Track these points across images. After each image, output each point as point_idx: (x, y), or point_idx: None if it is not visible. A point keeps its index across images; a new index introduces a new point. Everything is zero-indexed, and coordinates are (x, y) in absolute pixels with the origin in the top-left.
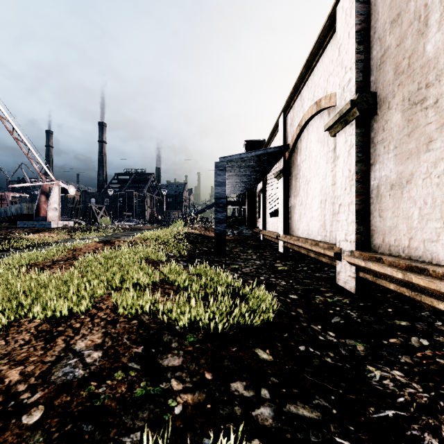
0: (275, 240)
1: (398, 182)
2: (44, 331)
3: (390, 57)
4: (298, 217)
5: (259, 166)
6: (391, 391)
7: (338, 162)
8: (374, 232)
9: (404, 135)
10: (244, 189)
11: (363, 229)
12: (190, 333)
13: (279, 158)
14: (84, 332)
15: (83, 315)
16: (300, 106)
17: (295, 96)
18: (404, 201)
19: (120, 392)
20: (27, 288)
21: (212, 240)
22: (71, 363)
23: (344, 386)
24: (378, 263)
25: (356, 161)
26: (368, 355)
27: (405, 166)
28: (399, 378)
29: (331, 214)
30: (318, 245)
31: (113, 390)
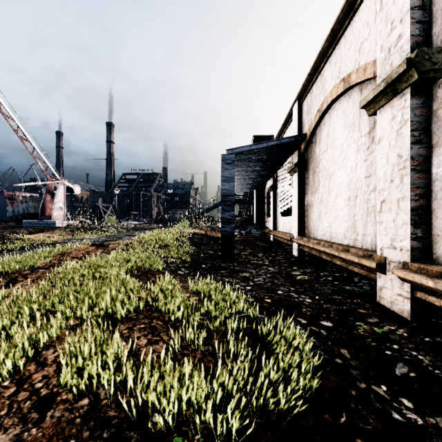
0: (288, 242)
1: None
2: None
3: None
4: (317, 217)
5: (271, 161)
6: None
7: (380, 147)
8: (439, 237)
9: None
10: (252, 187)
11: (421, 234)
12: (177, 434)
13: (294, 150)
14: None
15: (9, 378)
16: (320, 88)
17: (313, 78)
18: None
19: None
20: None
21: (219, 241)
22: None
23: None
24: None
25: (412, 143)
26: None
27: None
28: None
29: (365, 213)
30: (347, 252)
31: None
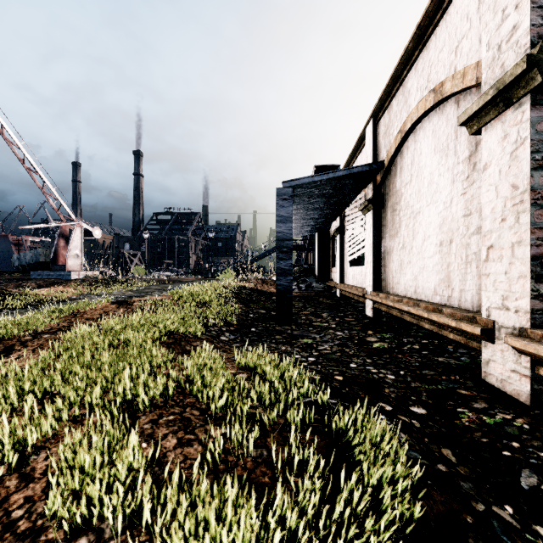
0: (359, 298)
1: None
2: None
3: None
4: (397, 267)
5: (338, 196)
6: None
7: (487, 175)
8: None
9: None
10: (313, 229)
11: None
12: None
13: (367, 183)
14: None
15: None
16: (402, 103)
17: (393, 90)
18: None
19: None
20: None
21: (272, 297)
22: None
23: None
24: None
25: (532, 169)
26: None
27: None
28: None
29: (463, 262)
30: (440, 312)
31: None
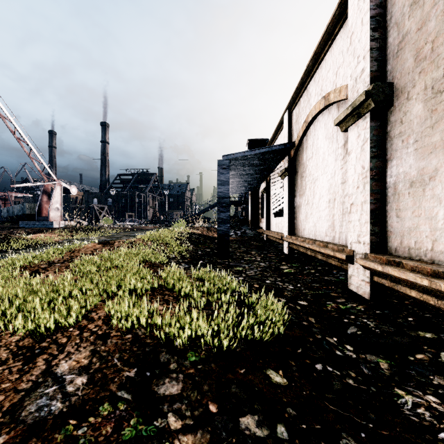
0: (280, 241)
1: (419, 179)
2: (25, 347)
3: (410, 42)
4: (304, 217)
5: (263, 165)
6: (429, 423)
7: (350, 159)
8: (391, 233)
9: (427, 127)
10: (247, 189)
11: (378, 231)
12: (191, 350)
13: (284, 156)
14: (69, 350)
15: (72, 327)
16: (307, 102)
17: (301, 92)
18: (426, 200)
19: (104, 434)
20: (13, 295)
21: (215, 240)
22: (48, 392)
23: (373, 418)
24: (397, 267)
25: (371, 157)
26: (394, 375)
27: (428, 161)
28: (435, 406)
29: (341, 213)
30: (326, 247)
31: (96, 431)
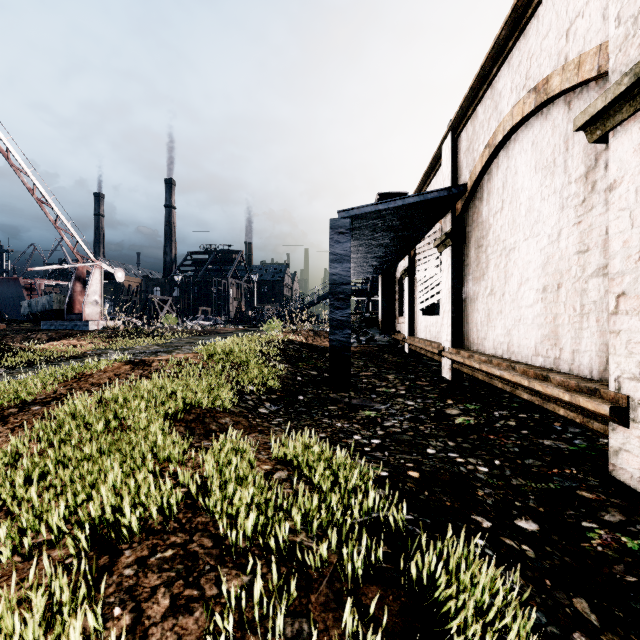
0: (434, 356)
1: None
2: None
3: None
4: (484, 318)
5: (407, 229)
6: None
7: (616, 197)
8: None
9: None
10: (376, 271)
11: None
12: None
13: (445, 212)
14: None
15: None
16: (491, 109)
17: (478, 95)
18: None
19: None
20: None
21: (326, 354)
22: None
23: None
24: None
25: None
26: None
27: None
28: None
29: (577, 313)
30: (545, 380)
31: None
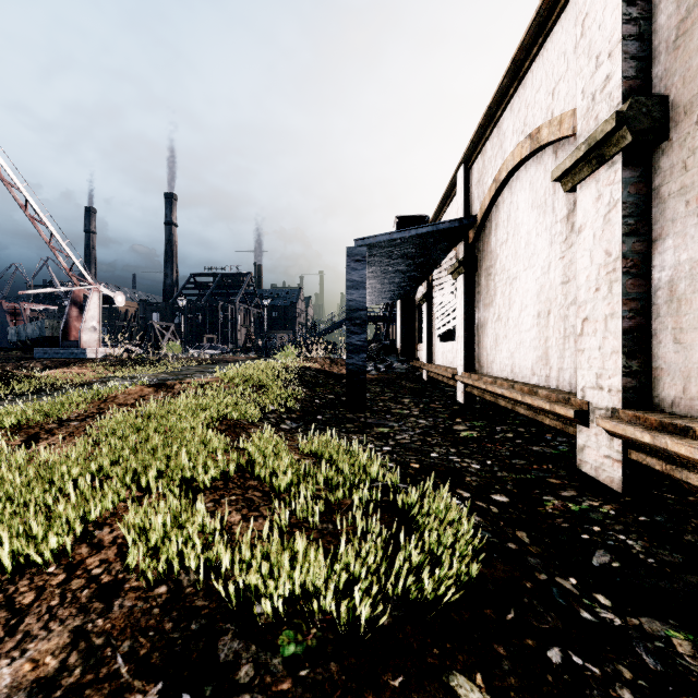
0: (450, 381)
1: None
2: None
3: None
4: (492, 342)
5: (423, 256)
6: None
7: (581, 239)
8: (663, 372)
9: None
10: (395, 296)
11: (638, 367)
12: (288, 627)
13: (458, 241)
14: (30, 626)
15: (55, 563)
16: (497, 147)
17: (487, 131)
18: None
19: None
20: None
21: (342, 380)
22: None
23: None
24: (684, 438)
25: (624, 235)
26: None
27: None
28: None
29: (562, 336)
30: (535, 395)
31: None
